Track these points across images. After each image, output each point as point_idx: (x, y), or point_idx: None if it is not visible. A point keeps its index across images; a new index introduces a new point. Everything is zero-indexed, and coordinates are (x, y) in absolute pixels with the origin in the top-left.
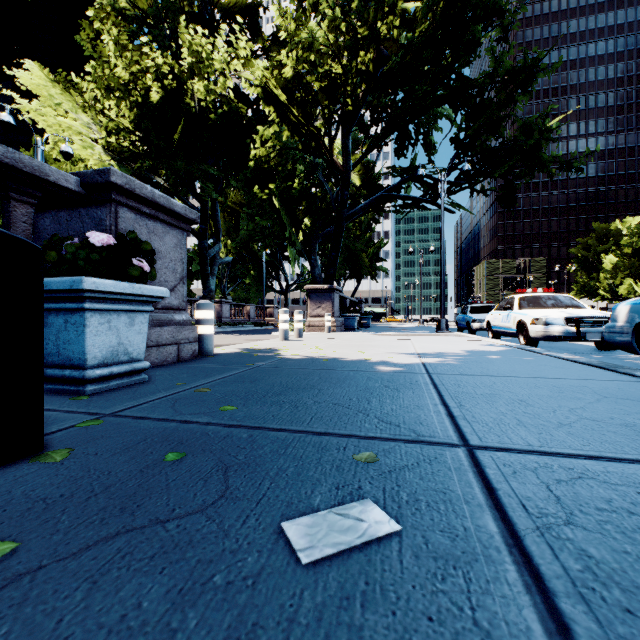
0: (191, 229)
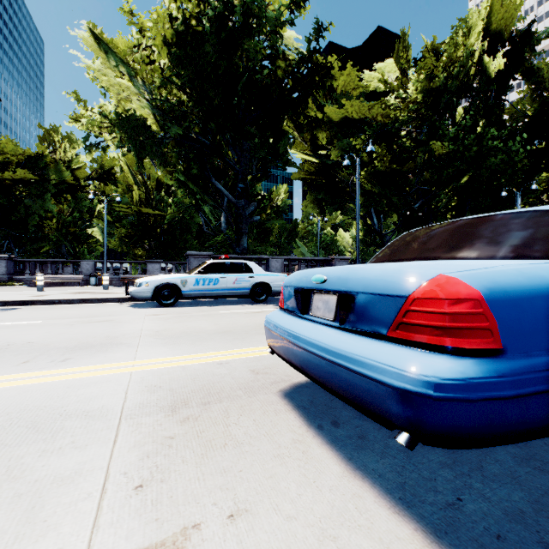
0: None
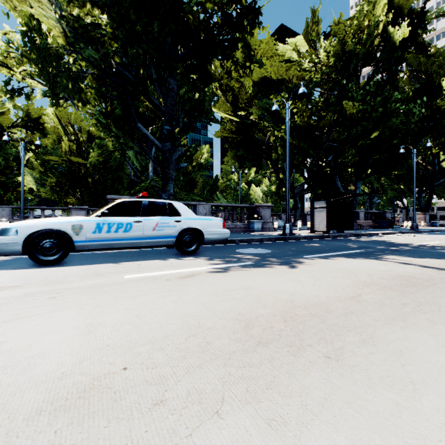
0: (364, 192)
